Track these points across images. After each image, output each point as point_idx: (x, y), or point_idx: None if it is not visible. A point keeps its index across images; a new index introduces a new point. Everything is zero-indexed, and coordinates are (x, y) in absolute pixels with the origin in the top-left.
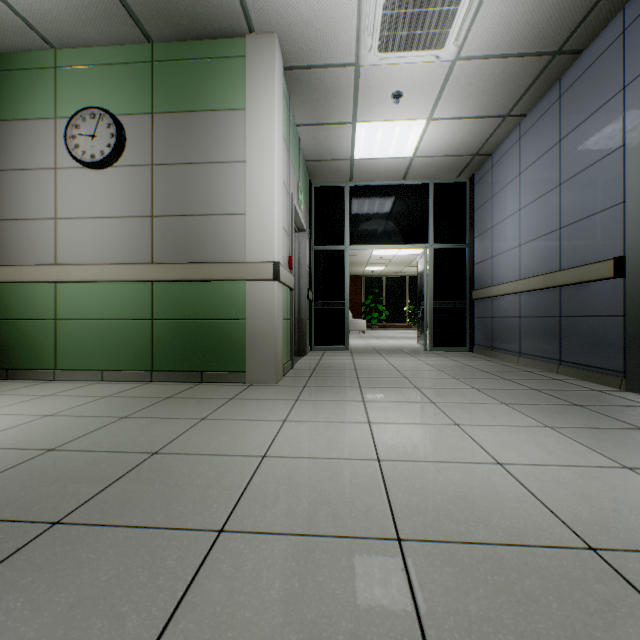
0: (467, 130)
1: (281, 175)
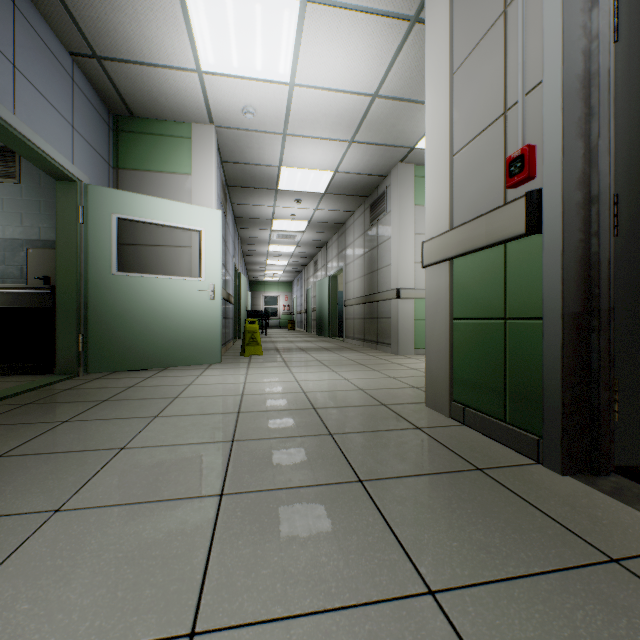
0: None
1: (443, 90)
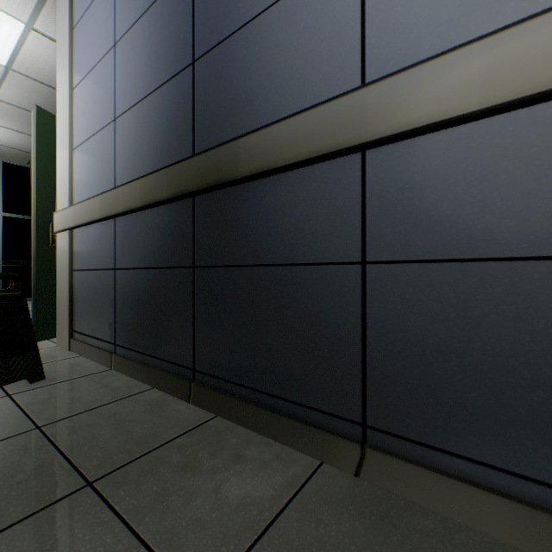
0: (24, 139)
1: None
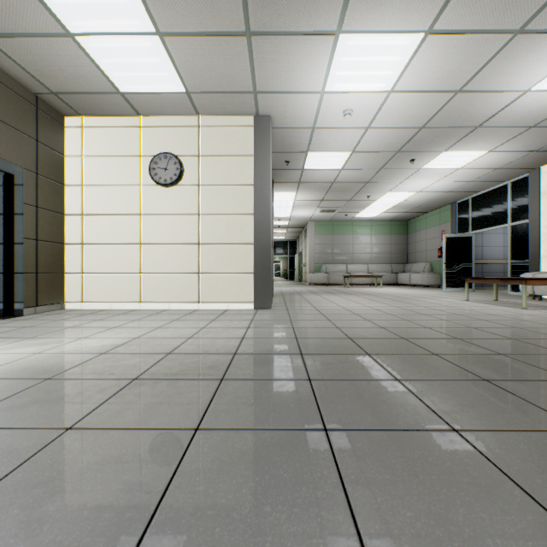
0: None
1: None
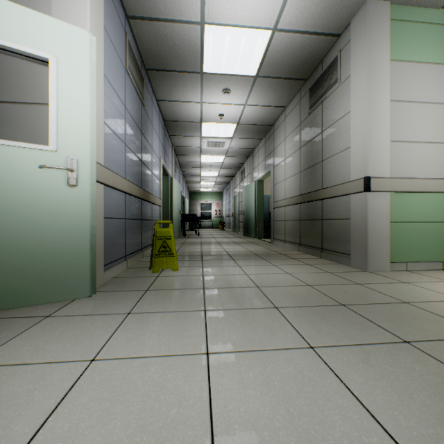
0: None
1: None
